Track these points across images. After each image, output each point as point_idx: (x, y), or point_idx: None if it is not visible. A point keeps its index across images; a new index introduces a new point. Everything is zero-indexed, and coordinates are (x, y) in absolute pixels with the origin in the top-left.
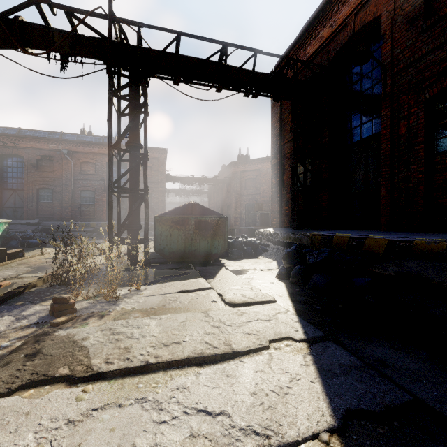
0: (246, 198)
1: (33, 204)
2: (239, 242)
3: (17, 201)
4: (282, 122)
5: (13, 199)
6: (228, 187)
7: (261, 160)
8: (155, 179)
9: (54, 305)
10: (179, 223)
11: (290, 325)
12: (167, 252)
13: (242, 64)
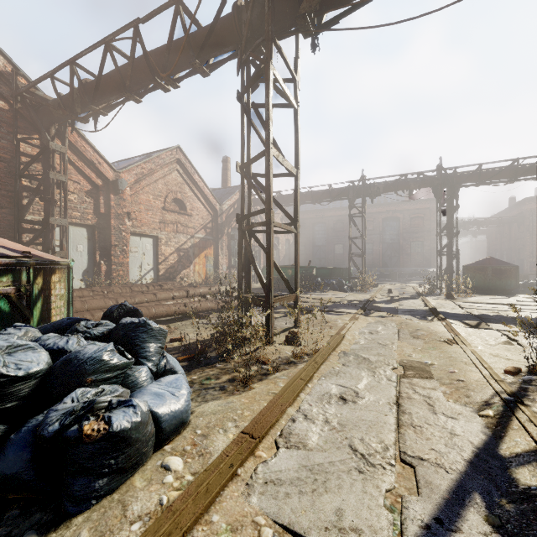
0: None
1: (331, 255)
2: (529, 283)
3: (321, 254)
4: None
5: (319, 252)
6: (520, 226)
7: None
8: (426, 228)
9: (448, 295)
10: (480, 270)
11: None
12: (471, 287)
13: (532, 165)
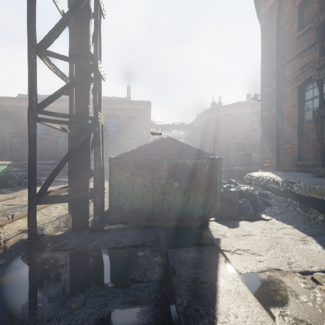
0: (219, 140)
1: (53, 149)
2: (231, 193)
3: (43, 147)
4: (280, 39)
5: (41, 145)
6: (202, 132)
7: (234, 105)
8: (141, 126)
9: None
10: (145, 167)
11: None
12: (128, 211)
13: None
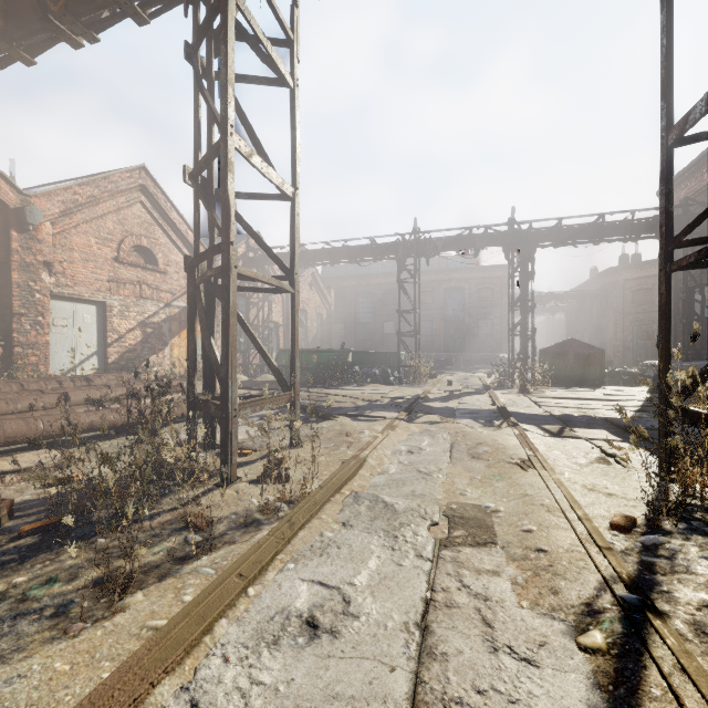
0: (635, 317)
1: (379, 336)
2: (616, 371)
3: (366, 334)
4: None
5: (363, 332)
6: (602, 303)
7: None
8: (497, 302)
9: (522, 388)
10: (560, 355)
11: (639, 399)
12: (550, 376)
13: (619, 223)
